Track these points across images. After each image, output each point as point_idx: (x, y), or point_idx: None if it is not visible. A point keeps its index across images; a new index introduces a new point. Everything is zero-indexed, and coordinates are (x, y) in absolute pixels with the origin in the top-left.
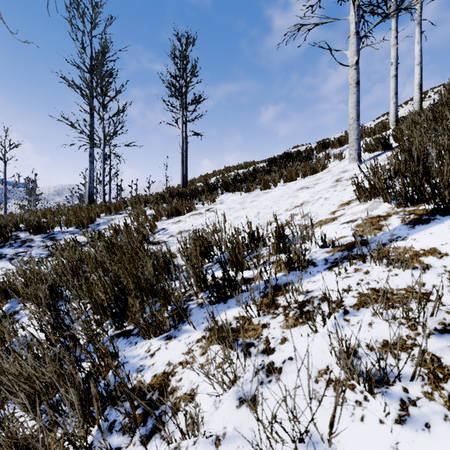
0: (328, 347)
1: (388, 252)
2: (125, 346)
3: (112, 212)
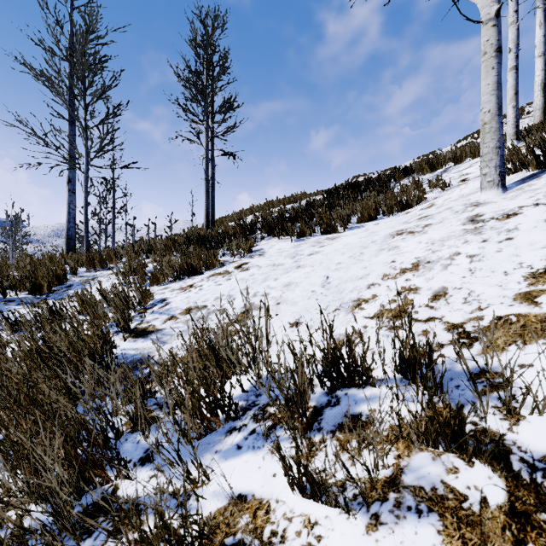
0: None
1: None
2: None
3: (97, 266)
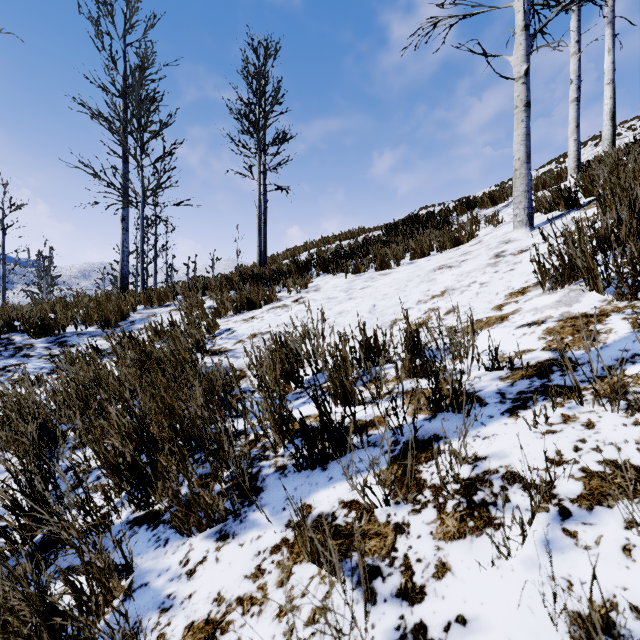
0: (541, 601)
1: (623, 384)
2: (148, 546)
3: (155, 304)
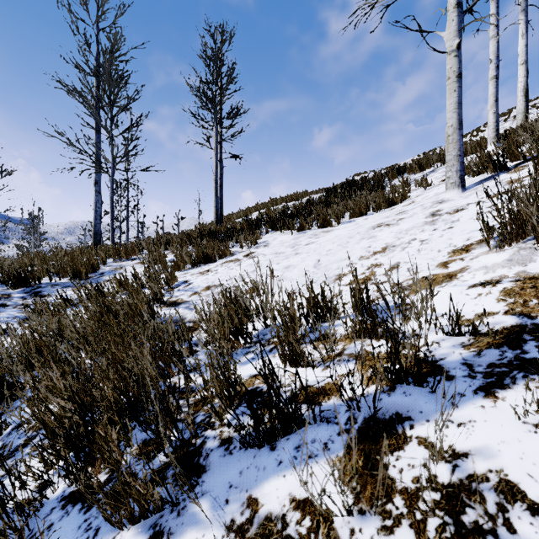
0: None
1: None
2: (76, 536)
3: (123, 257)
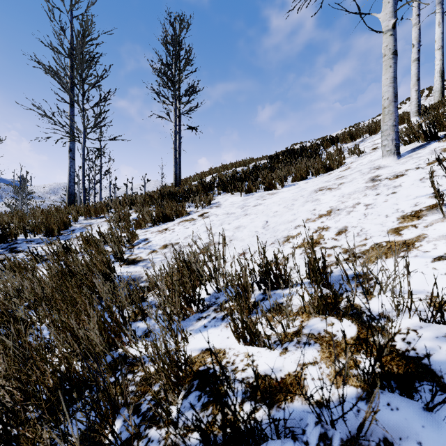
0: None
1: None
2: None
3: (92, 216)
